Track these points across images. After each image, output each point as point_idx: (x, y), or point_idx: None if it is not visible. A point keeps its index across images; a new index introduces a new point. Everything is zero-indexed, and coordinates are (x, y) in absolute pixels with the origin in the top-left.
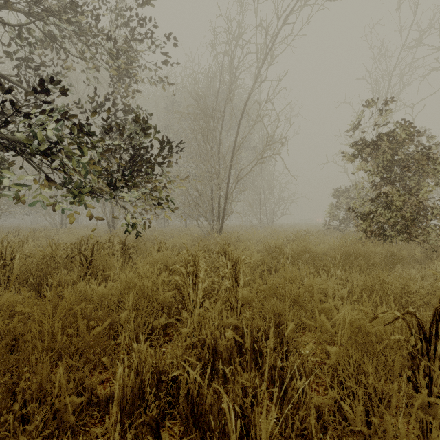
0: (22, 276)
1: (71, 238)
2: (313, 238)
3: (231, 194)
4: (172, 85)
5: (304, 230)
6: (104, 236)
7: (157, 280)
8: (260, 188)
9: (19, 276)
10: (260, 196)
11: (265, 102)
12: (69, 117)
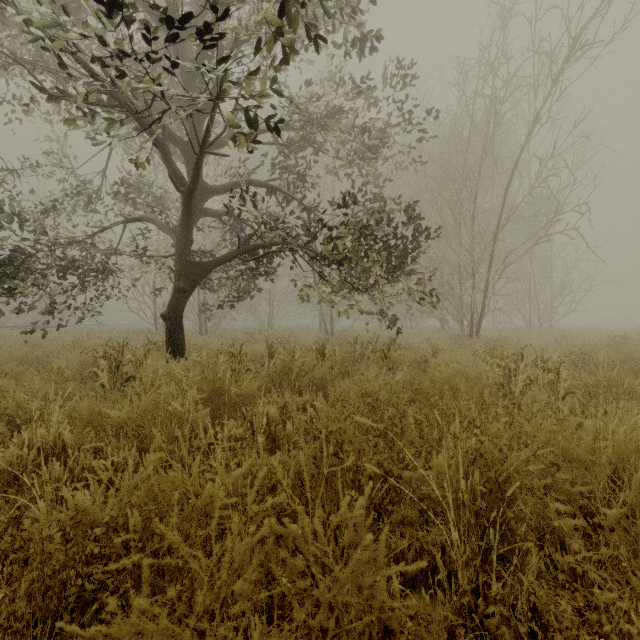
0: (340, 366)
1: (306, 339)
2: (635, 348)
3: (493, 285)
4: (425, 162)
5: (619, 336)
6: (340, 338)
7: (476, 371)
8: (529, 272)
9: (339, 366)
10: (529, 283)
11: (551, 157)
12: (360, 229)
